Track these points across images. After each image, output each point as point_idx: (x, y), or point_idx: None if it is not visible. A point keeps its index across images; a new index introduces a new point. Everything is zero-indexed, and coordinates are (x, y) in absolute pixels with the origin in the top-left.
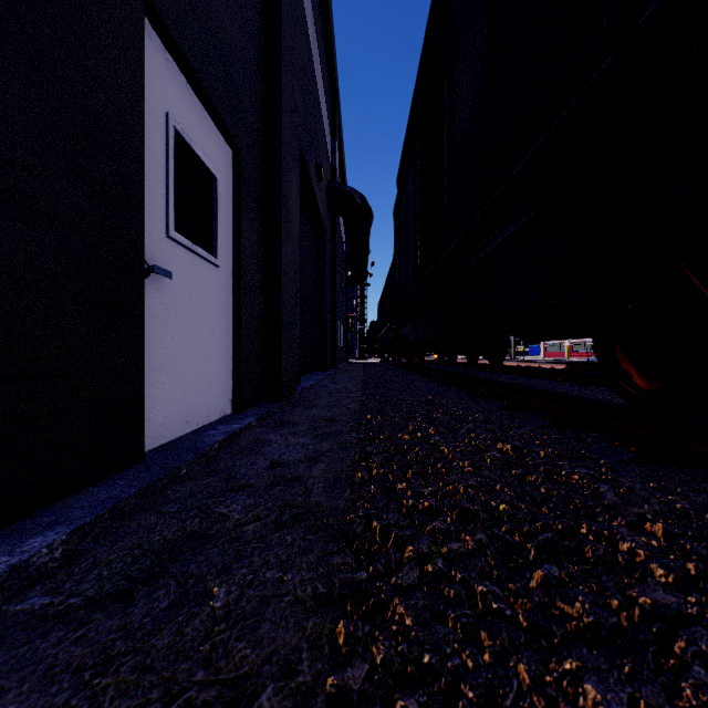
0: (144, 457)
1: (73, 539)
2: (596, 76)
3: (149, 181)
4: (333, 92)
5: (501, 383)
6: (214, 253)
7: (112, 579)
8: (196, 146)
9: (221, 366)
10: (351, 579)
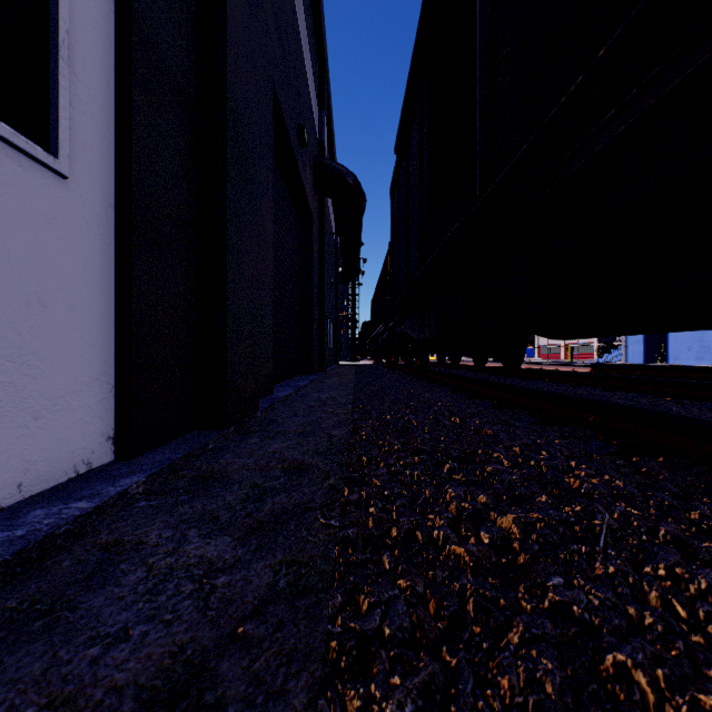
0: None
1: None
2: None
3: None
4: (321, 57)
5: (580, 400)
6: (50, 147)
7: None
8: None
9: (78, 375)
10: None
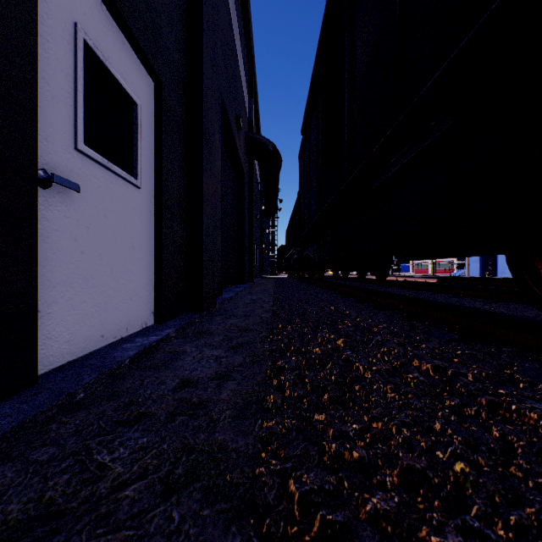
0: (37, 380)
1: None
2: None
3: (51, 88)
4: (250, 61)
5: (397, 295)
6: (134, 175)
7: None
8: (112, 67)
9: (143, 281)
10: None
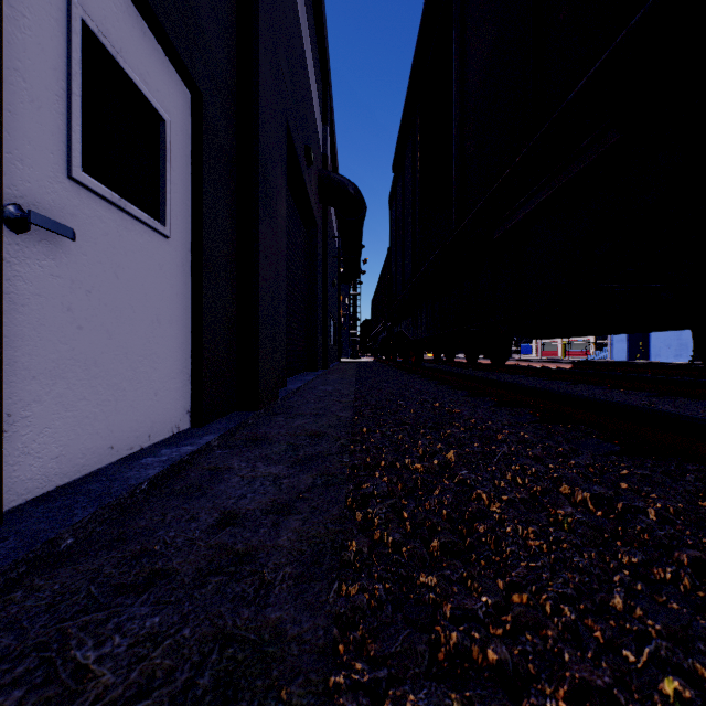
0: (1, 519)
1: None
2: None
3: (29, 85)
4: (324, 76)
5: (526, 387)
6: (161, 219)
7: None
8: (127, 64)
9: (173, 368)
10: None
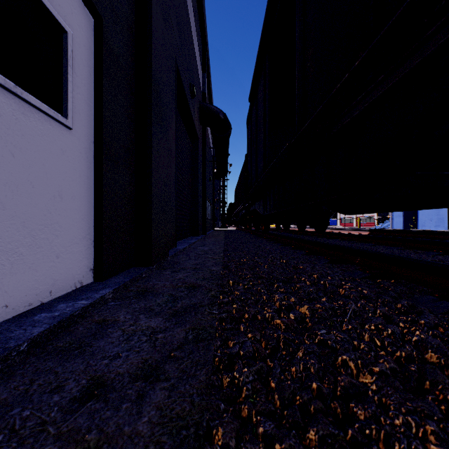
0: None
1: None
2: None
3: None
4: (203, 40)
5: (352, 249)
6: (63, 113)
7: None
8: None
9: (76, 235)
10: None
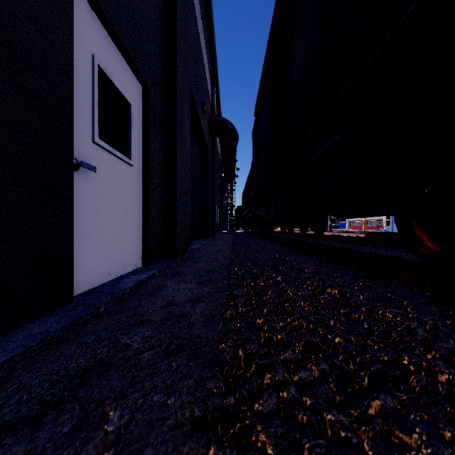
0: (73, 299)
1: (4, 368)
2: (404, 18)
3: (79, 102)
4: (212, 56)
5: (325, 246)
6: (129, 156)
7: (29, 403)
8: (115, 80)
9: (134, 234)
10: (221, 404)
